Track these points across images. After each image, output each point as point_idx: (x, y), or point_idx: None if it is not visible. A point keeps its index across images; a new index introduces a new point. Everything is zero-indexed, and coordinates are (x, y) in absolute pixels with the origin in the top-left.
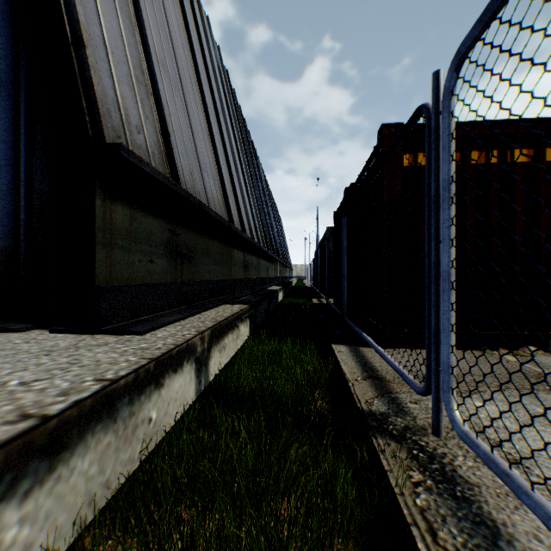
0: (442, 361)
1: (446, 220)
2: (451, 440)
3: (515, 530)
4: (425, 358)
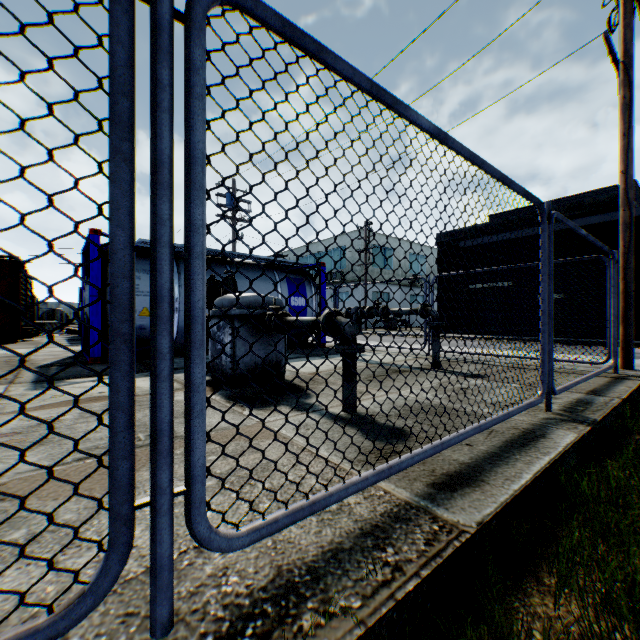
0: (202, 465)
1: (205, 224)
2: (177, 605)
3: (323, 540)
4: (125, 504)
